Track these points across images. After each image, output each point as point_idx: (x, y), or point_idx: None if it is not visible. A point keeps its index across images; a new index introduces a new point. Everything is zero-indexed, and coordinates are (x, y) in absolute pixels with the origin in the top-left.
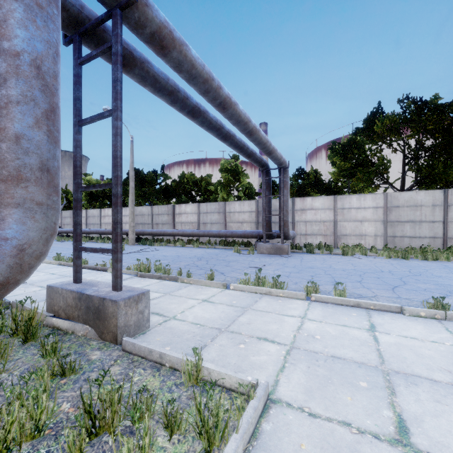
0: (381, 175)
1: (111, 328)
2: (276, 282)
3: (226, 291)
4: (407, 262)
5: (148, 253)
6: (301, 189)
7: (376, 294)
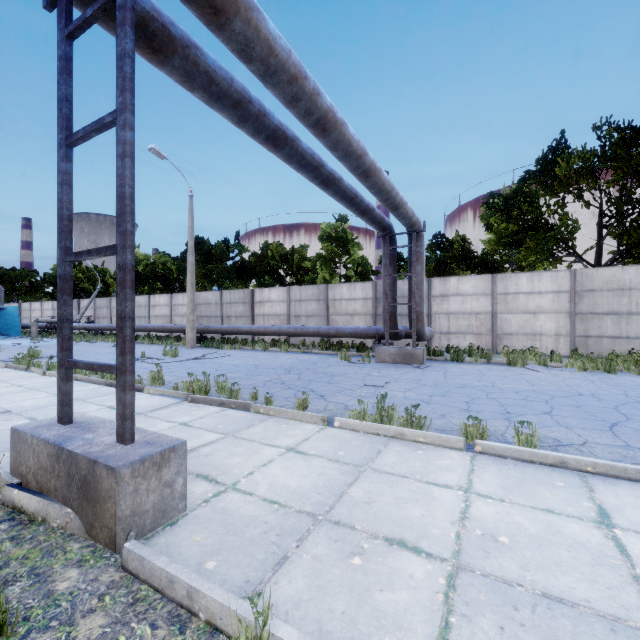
0: (564, 243)
1: (106, 519)
2: (411, 417)
3: (328, 430)
4: (615, 379)
5: (212, 360)
6: (441, 265)
7: (586, 438)
